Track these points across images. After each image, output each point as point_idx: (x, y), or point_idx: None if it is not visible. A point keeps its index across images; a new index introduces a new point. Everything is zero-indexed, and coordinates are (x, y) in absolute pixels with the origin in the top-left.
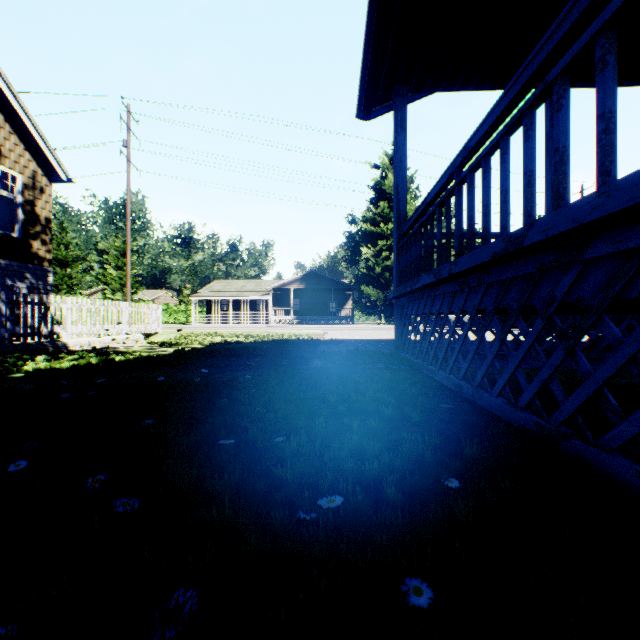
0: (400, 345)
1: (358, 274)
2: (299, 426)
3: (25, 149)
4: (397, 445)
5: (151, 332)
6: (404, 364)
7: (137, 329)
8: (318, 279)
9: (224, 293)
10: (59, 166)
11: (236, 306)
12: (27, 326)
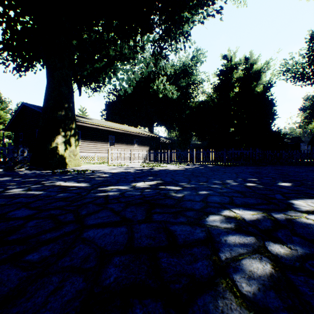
0: None
1: None
2: None
3: None
4: None
5: None
6: None
7: None
8: None
9: None
10: None
11: None
12: None
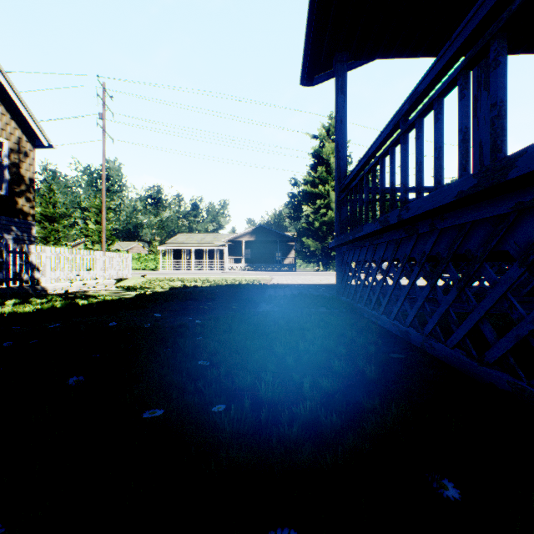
0: (340, 290)
1: (300, 228)
2: (243, 385)
3: (11, 118)
4: (356, 412)
5: (122, 277)
6: (346, 308)
7: (109, 275)
8: (266, 232)
9: (187, 244)
10: (41, 133)
11: (197, 255)
12: (9, 272)
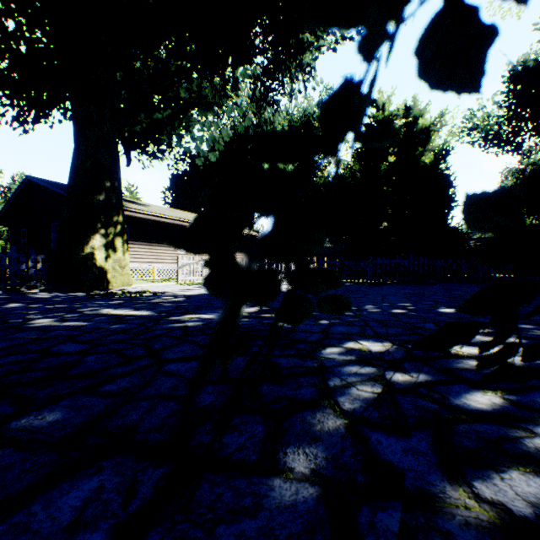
0: None
1: None
2: None
3: None
4: None
5: None
6: None
7: None
8: None
9: None
10: None
11: None
12: None
